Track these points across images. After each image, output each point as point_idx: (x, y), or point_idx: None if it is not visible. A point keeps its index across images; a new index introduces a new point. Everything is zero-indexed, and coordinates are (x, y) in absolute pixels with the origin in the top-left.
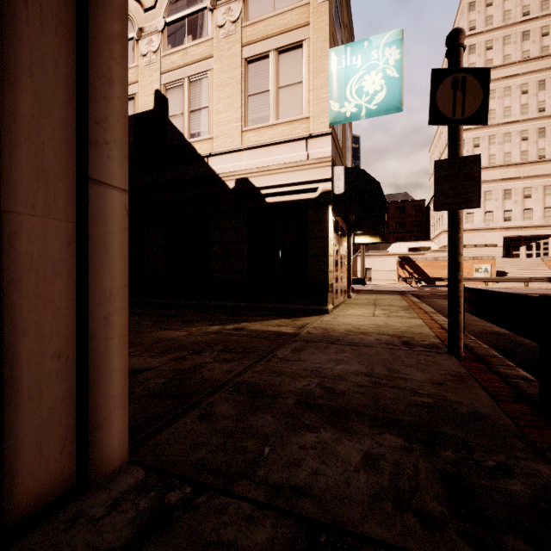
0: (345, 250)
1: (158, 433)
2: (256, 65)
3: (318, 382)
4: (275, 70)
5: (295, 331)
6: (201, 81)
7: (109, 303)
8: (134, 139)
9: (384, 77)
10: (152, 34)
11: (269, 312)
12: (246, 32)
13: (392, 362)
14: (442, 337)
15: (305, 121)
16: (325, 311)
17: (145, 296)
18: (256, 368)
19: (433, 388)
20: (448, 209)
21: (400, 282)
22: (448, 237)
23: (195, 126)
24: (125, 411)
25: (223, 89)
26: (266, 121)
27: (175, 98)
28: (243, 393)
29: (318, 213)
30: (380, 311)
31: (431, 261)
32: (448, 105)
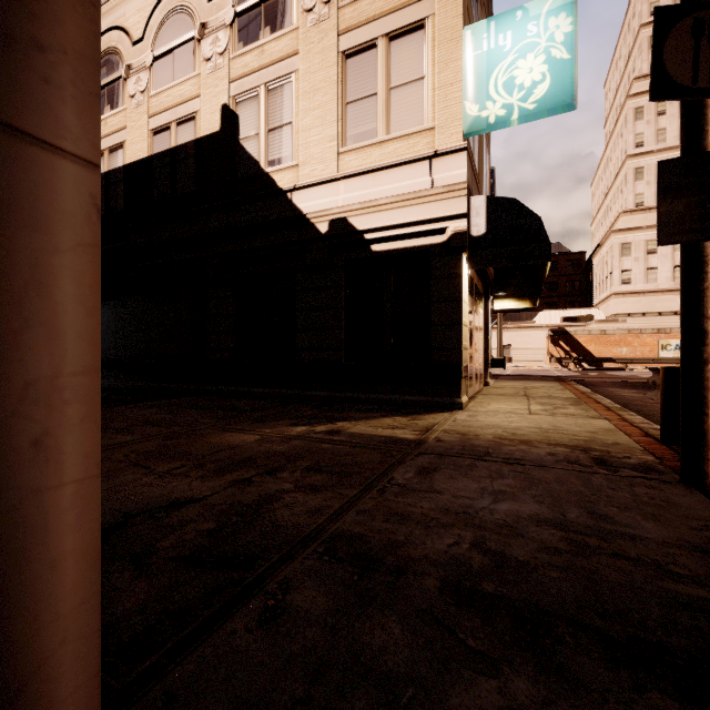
0: (481, 320)
1: (179, 658)
2: (357, 59)
3: (472, 539)
4: (385, 64)
5: (418, 436)
6: (283, 88)
7: (48, 409)
8: (195, 172)
9: (547, 60)
10: (218, 30)
11: (376, 406)
12: (344, 14)
13: (590, 498)
14: (657, 452)
15: (427, 134)
16: (458, 405)
17: (210, 382)
18: (364, 505)
19: (695, 562)
20: (685, 241)
21: (552, 364)
22: (684, 288)
23: (275, 150)
24: (92, 641)
25: (312, 96)
26: (372, 137)
27: (248, 114)
28: (342, 558)
29: (448, 264)
30: (538, 405)
31: (597, 335)
32: (684, 65)
